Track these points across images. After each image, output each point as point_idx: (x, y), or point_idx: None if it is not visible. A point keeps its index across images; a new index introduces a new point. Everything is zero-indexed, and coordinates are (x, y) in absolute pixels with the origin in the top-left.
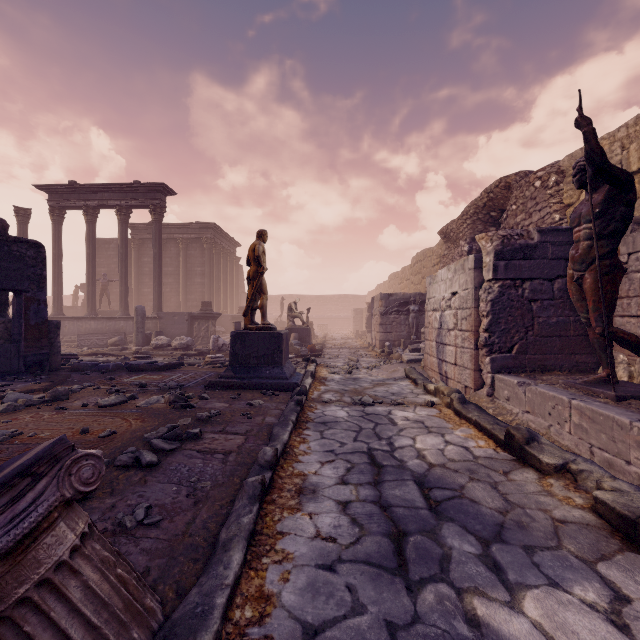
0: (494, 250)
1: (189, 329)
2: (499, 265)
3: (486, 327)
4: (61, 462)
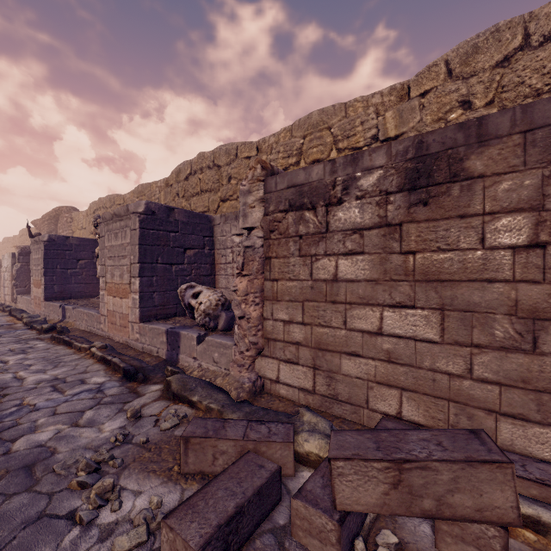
0: (18, 252)
1: None
2: (21, 257)
3: (14, 279)
4: None
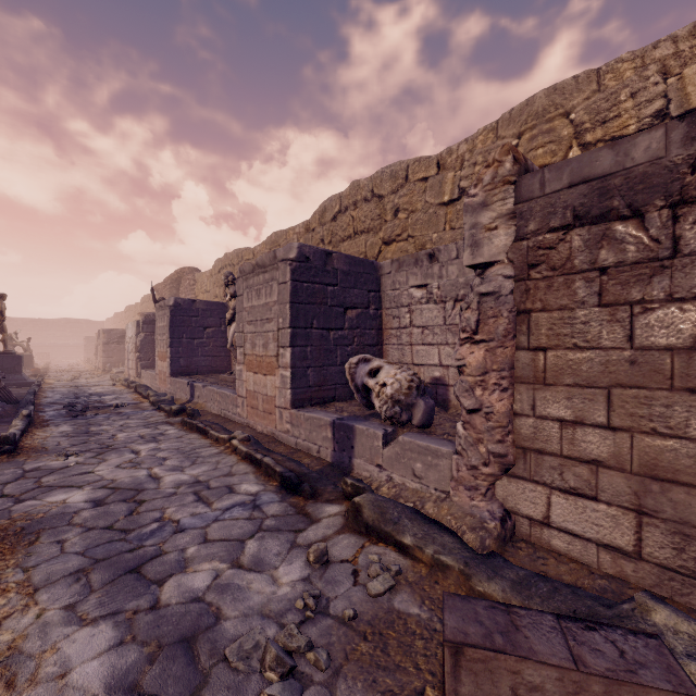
0: (142, 320)
1: None
2: (145, 326)
3: (138, 351)
4: None
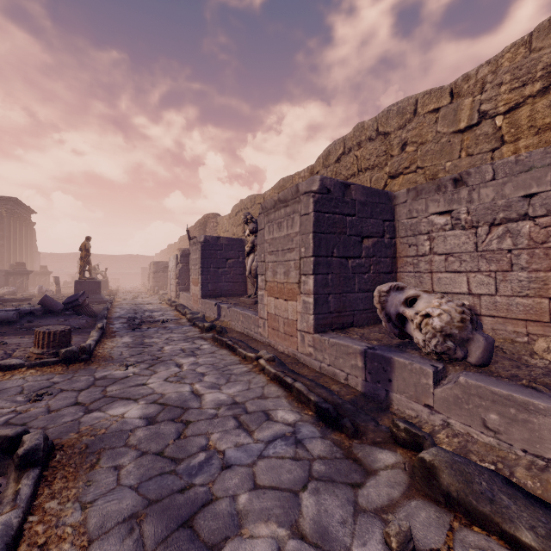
0: (180, 254)
1: (5, 282)
2: (182, 259)
3: (177, 278)
4: (85, 293)
